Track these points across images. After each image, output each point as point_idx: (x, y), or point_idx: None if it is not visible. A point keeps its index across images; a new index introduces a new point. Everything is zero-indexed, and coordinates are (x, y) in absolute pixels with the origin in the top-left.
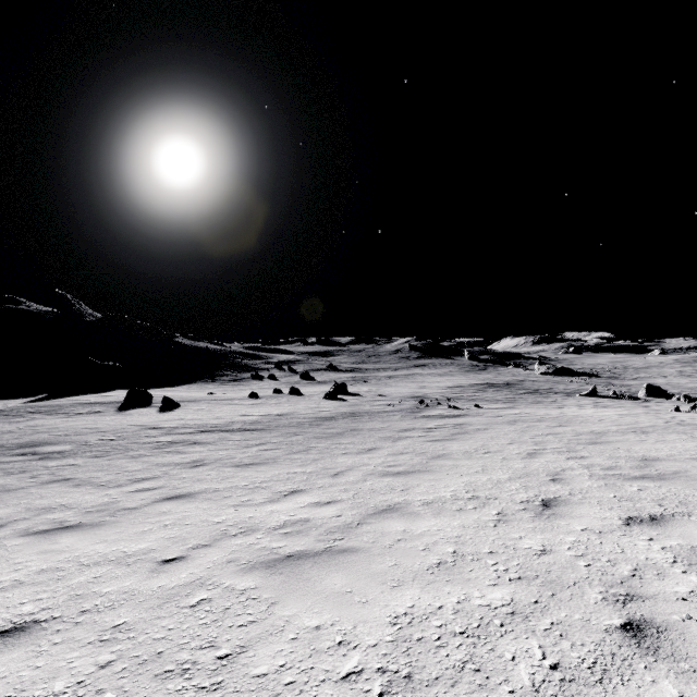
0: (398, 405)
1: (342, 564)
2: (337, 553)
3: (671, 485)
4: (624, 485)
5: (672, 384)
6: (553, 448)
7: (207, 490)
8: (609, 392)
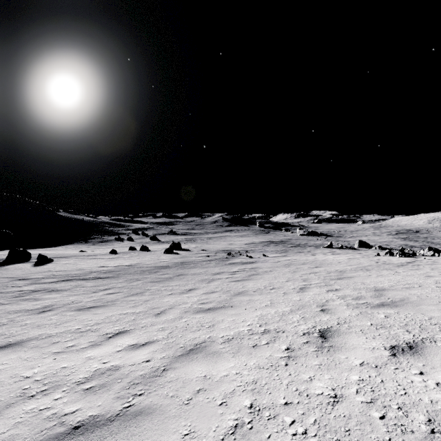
0: (214, 256)
1: (130, 438)
2: (130, 418)
3: (405, 311)
4: (373, 312)
5: (371, 240)
6: (316, 283)
7: (39, 336)
8: (338, 245)
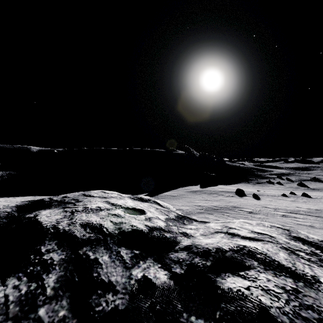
0: None
1: None
2: None
3: None
4: None
5: None
6: None
7: None
8: None
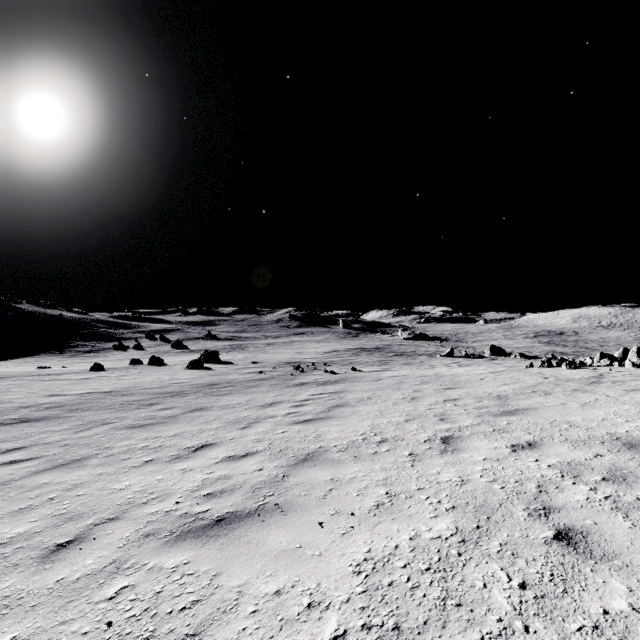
0: (270, 372)
1: None
2: None
3: None
4: None
5: (503, 345)
6: (470, 425)
7: None
8: (461, 353)
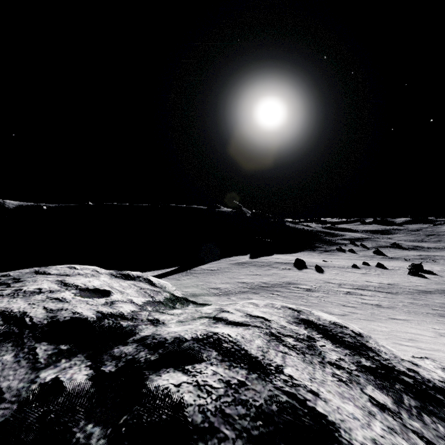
0: None
1: None
2: None
3: None
4: None
5: None
6: None
7: (405, 319)
8: None
